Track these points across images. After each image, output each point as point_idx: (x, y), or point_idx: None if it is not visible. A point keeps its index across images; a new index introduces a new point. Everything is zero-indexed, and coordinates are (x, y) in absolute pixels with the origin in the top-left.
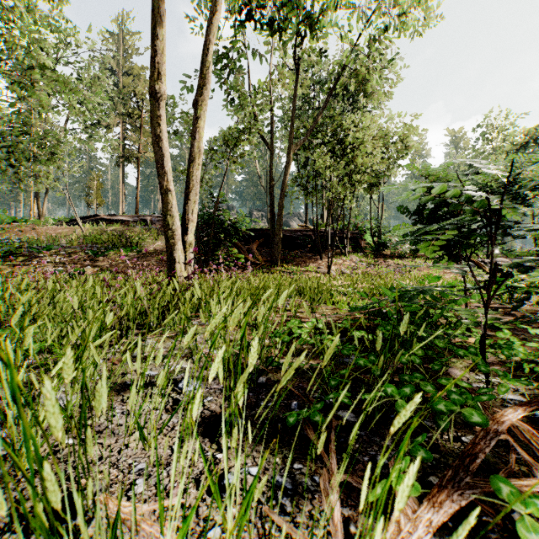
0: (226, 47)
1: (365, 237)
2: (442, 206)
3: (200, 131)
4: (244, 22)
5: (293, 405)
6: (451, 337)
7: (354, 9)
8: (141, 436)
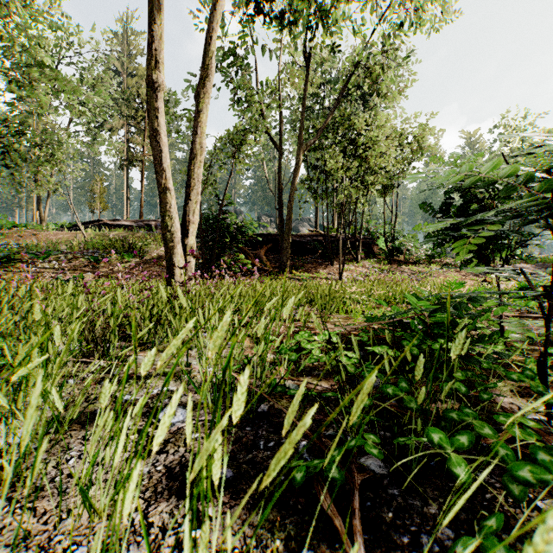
0: (231, 41)
1: (378, 243)
2: (473, 202)
3: (201, 126)
4: (251, 15)
5: (301, 447)
6: (505, 357)
7: (367, 0)
8: (85, 503)
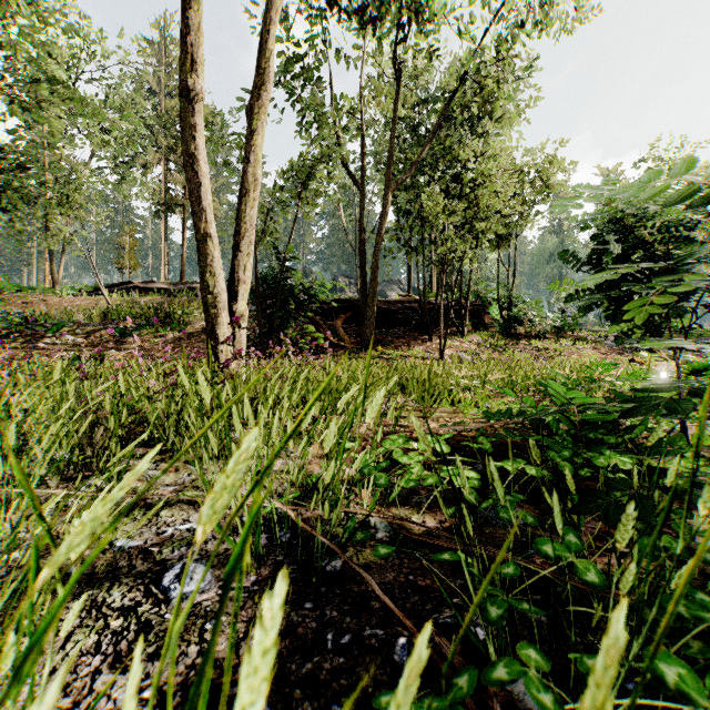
0: (298, 45)
1: (490, 311)
2: (640, 247)
3: (256, 151)
4: (324, 11)
5: (398, 650)
6: None
7: None
8: None
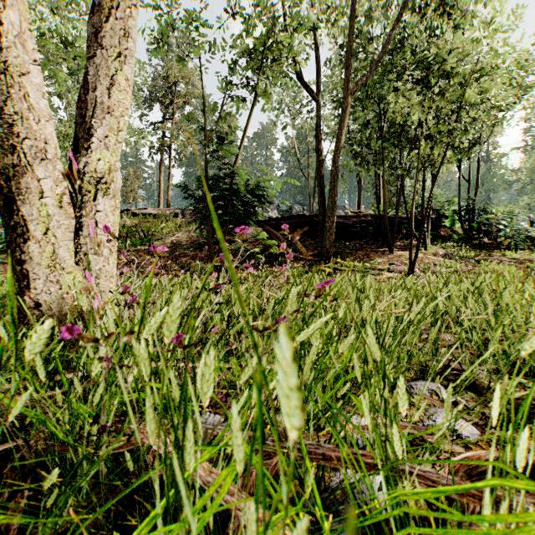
0: None
1: (447, 224)
2: None
3: None
4: None
5: None
6: None
7: None
8: None
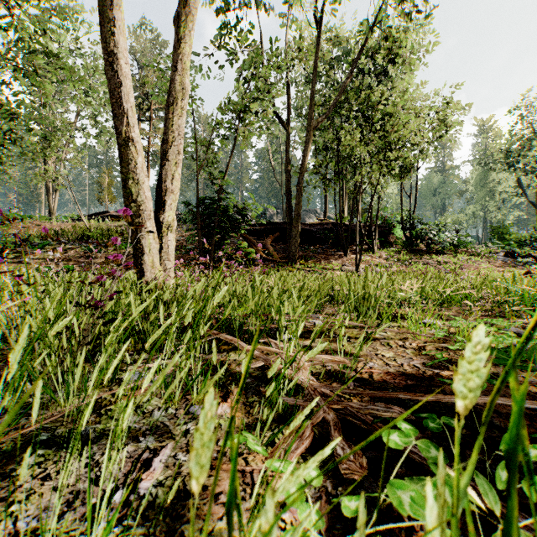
0: None
1: (394, 231)
2: None
3: (185, 61)
4: None
5: None
6: None
7: None
8: None
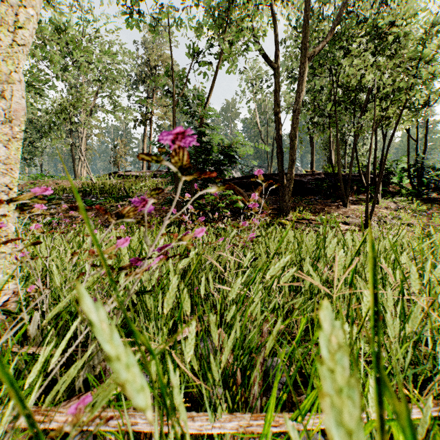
0: None
1: (395, 180)
2: None
3: None
4: None
5: None
6: None
7: None
8: None
